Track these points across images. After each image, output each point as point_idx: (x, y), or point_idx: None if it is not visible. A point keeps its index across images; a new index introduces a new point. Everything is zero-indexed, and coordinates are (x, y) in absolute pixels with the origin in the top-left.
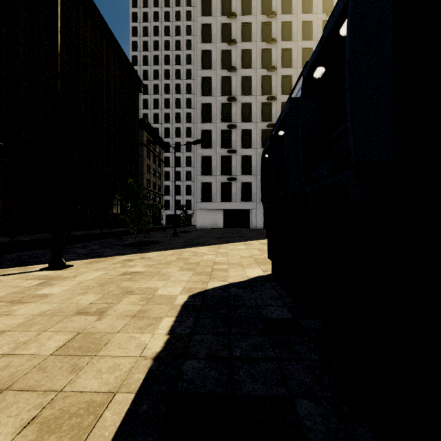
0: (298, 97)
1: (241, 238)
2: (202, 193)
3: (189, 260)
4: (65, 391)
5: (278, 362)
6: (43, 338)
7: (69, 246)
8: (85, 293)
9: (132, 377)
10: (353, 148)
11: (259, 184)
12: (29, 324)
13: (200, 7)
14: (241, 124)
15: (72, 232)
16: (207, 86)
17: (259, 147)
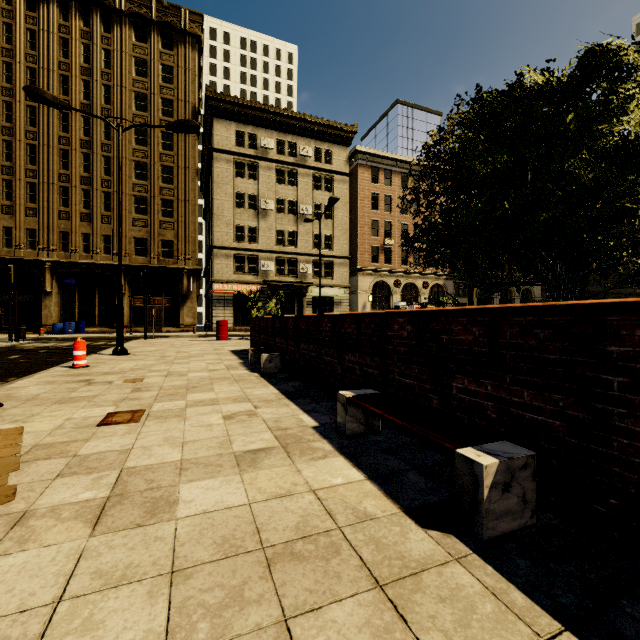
0: None
1: None
2: None
3: None
4: None
5: None
6: None
7: None
8: None
9: None
10: None
11: None
12: None
13: None
14: None
15: None
16: None
17: None
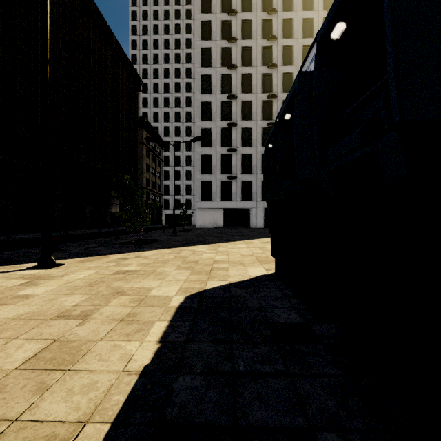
0: (309, 71)
1: (241, 236)
2: (201, 192)
3: (188, 259)
4: (21, 420)
5: (291, 378)
6: (12, 347)
7: (63, 244)
8: (70, 294)
9: (110, 399)
10: (396, 103)
11: (259, 183)
12: (0, 330)
13: (200, 4)
14: (241, 122)
15: (69, 231)
16: (206, 84)
17: (259, 145)
